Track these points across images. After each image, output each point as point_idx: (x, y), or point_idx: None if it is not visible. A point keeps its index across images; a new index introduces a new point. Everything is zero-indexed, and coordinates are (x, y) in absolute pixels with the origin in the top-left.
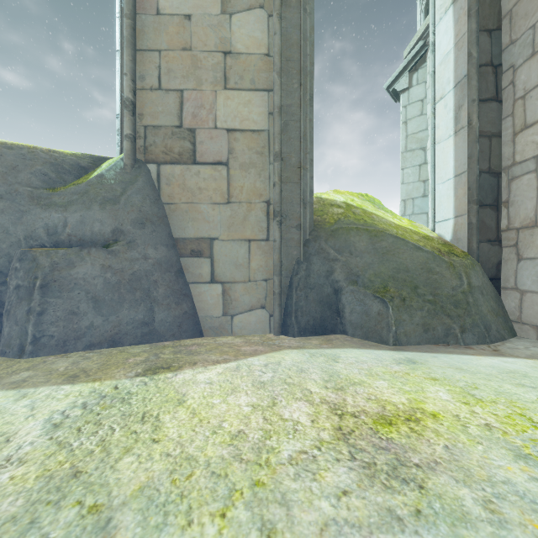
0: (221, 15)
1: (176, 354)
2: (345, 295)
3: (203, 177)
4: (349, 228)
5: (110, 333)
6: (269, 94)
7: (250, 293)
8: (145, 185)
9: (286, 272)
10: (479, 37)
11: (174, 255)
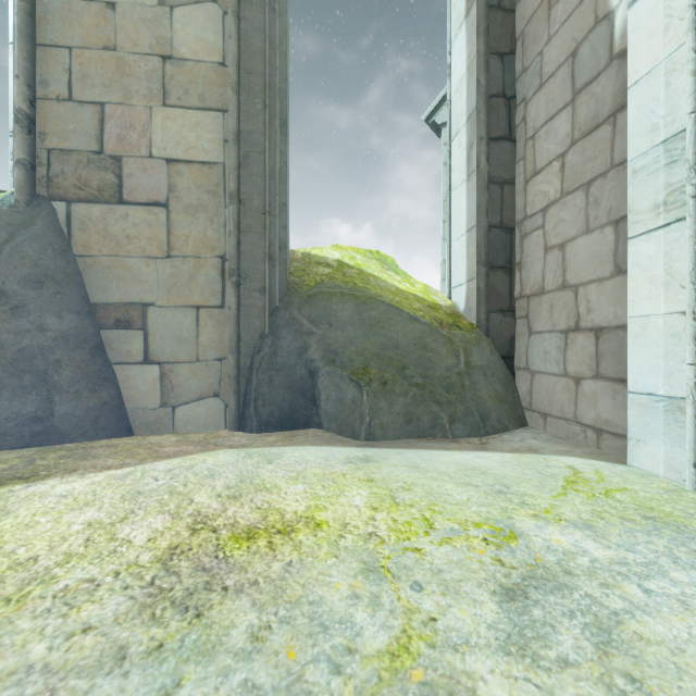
0: (158, 7)
1: (62, 459)
2: (321, 378)
3: (132, 222)
4: (331, 292)
5: None
6: (225, 116)
7: (199, 377)
8: (46, 230)
9: (246, 349)
10: (489, 61)
11: (90, 325)
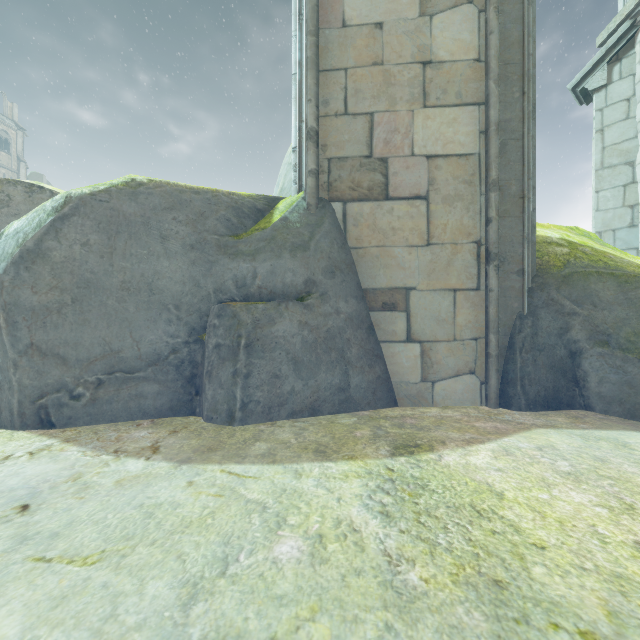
0: (419, 18)
1: (403, 428)
2: (587, 359)
3: (396, 215)
4: (586, 272)
5: (310, 399)
6: (480, 109)
7: (456, 355)
8: (331, 227)
9: (503, 330)
10: None
11: (363, 308)
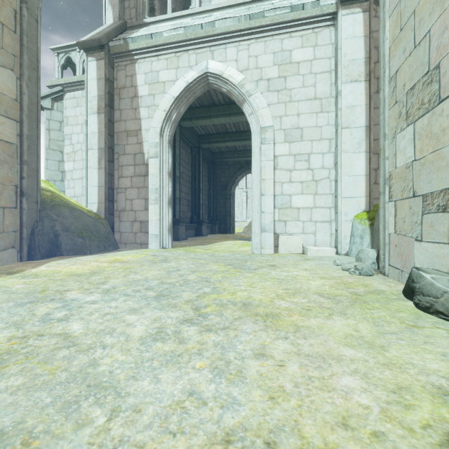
0: None
1: None
2: (62, 237)
3: None
4: (60, 205)
5: None
6: (17, 123)
7: (5, 240)
8: None
9: (29, 227)
10: (108, 136)
11: None
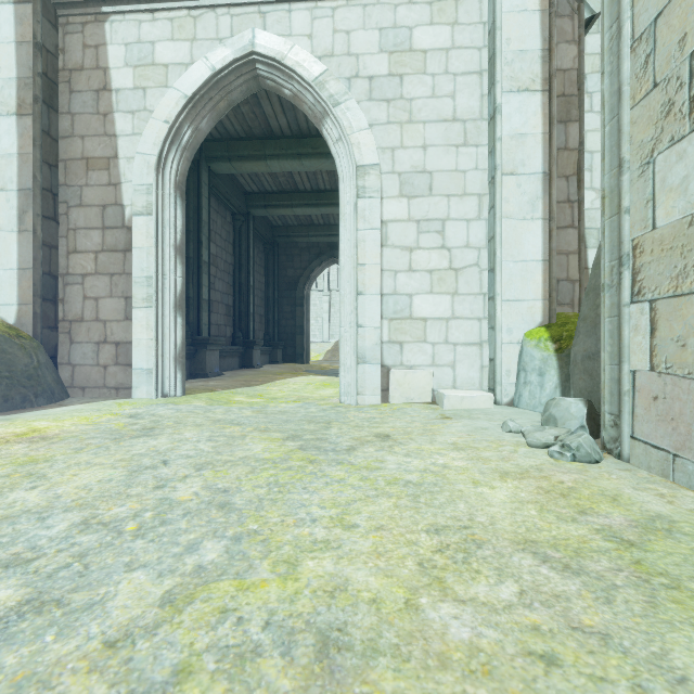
0: None
1: None
2: None
3: None
4: None
5: None
6: None
7: None
8: None
9: None
10: (43, 166)
11: None
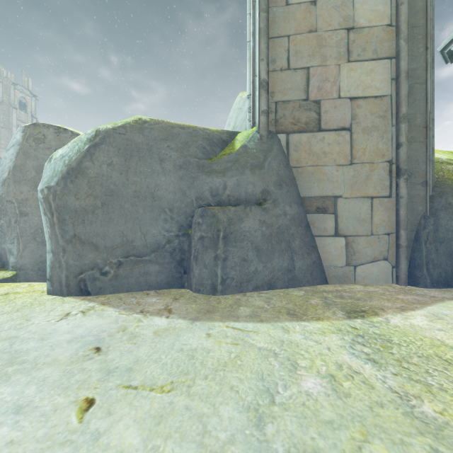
0: None
1: (344, 299)
2: None
3: (327, 143)
4: None
5: (268, 277)
6: (391, 61)
7: (373, 246)
8: (278, 152)
9: (410, 227)
10: None
11: (302, 211)
